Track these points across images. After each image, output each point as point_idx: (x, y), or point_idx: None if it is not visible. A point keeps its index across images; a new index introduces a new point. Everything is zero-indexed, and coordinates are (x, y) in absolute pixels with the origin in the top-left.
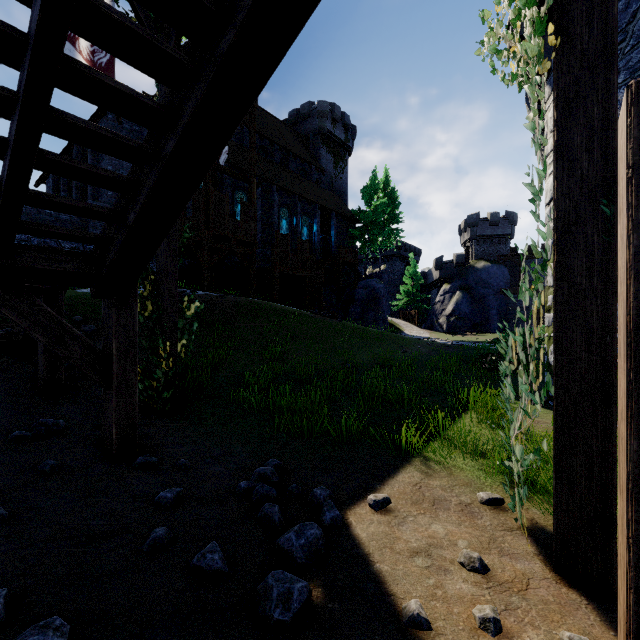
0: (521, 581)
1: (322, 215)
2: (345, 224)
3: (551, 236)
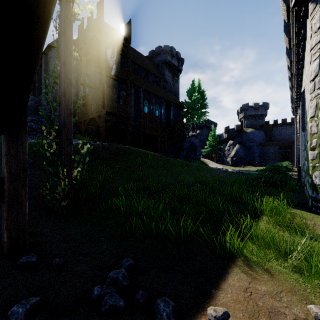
0: None
1: (166, 104)
2: (178, 109)
3: None
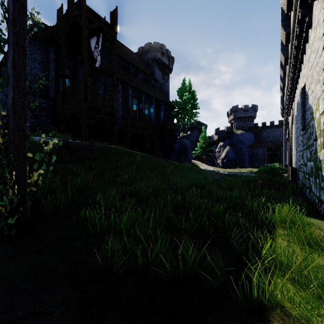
0: None
1: (156, 103)
2: (168, 109)
3: None
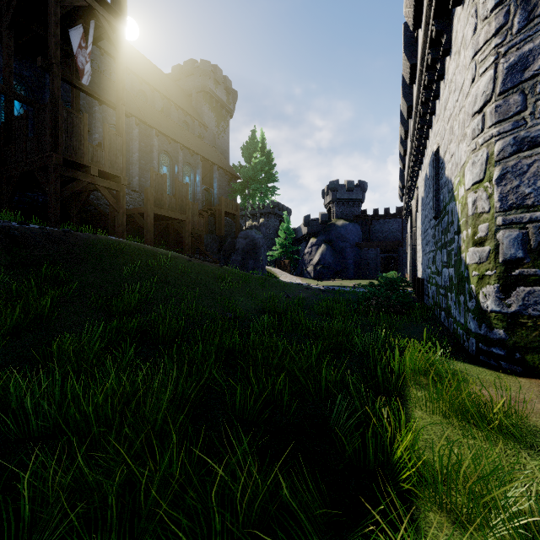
0: None
1: (204, 167)
2: (227, 178)
3: None
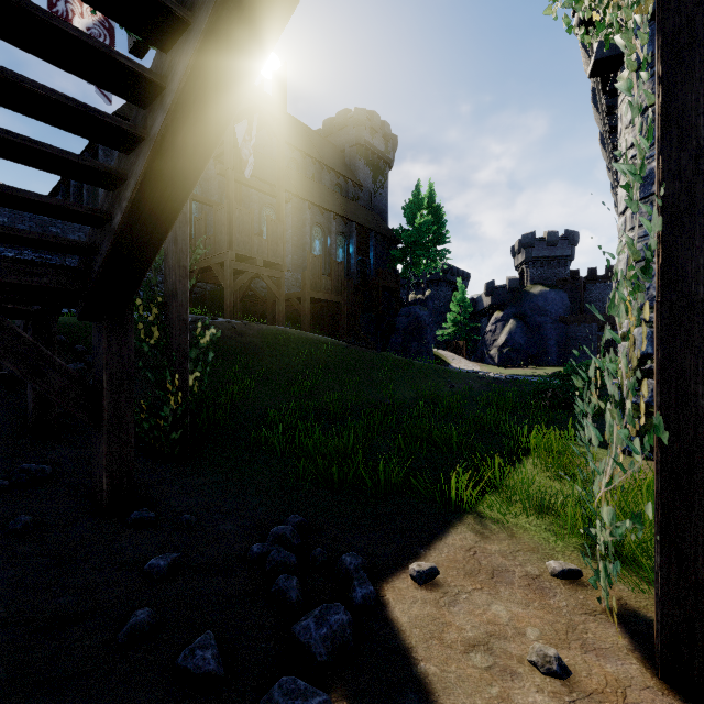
0: (615, 691)
1: (359, 235)
2: (385, 245)
3: (660, 226)
